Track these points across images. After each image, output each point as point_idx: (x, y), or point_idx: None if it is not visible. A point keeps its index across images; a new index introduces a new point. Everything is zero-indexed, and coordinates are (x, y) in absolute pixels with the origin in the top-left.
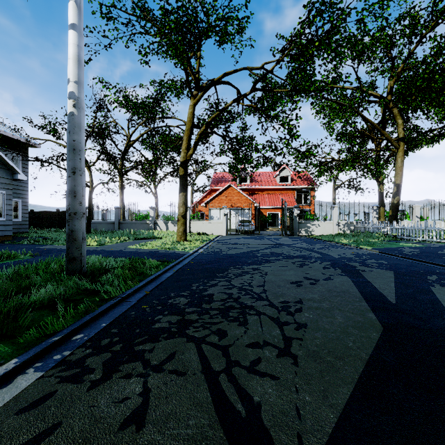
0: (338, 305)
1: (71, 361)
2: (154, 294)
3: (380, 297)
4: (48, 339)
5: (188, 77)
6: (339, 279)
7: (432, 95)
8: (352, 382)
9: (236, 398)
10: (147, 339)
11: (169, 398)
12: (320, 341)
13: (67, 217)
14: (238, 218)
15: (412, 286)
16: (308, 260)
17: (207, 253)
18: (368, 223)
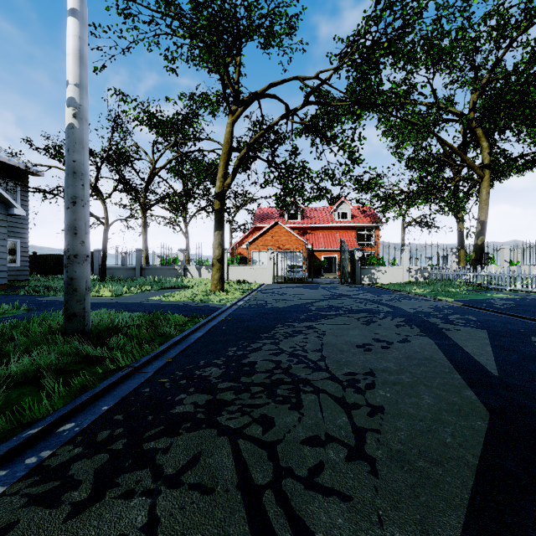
0: (422, 378)
1: (49, 467)
2: (177, 362)
3: (477, 367)
4: (22, 432)
5: (225, 88)
6: (419, 342)
7: (525, 111)
8: (461, 505)
9: (288, 535)
10: (163, 431)
11: (186, 535)
12: (405, 434)
13: (65, 261)
14: (286, 263)
15: (515, 350)
16: (376, 315)
17: (248, 306)
18: (446, 269)
